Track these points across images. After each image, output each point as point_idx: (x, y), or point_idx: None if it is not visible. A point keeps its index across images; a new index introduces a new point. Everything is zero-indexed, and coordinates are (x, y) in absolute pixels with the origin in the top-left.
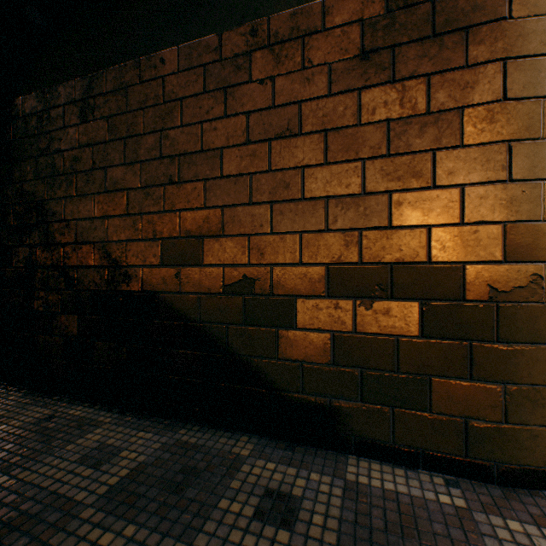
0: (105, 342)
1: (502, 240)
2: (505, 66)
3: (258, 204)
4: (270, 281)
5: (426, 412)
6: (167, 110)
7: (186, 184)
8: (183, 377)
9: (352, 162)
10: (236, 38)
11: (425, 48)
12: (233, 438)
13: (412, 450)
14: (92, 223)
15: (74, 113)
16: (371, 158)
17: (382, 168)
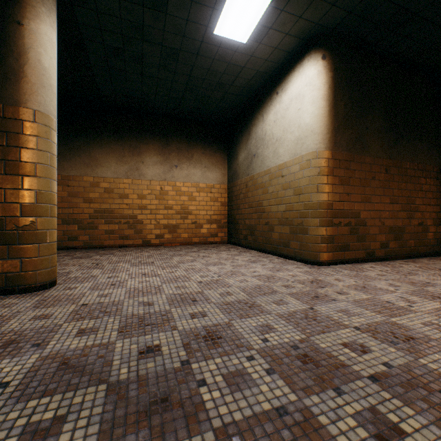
0: None
1: (20, 209)
2: (21, 150)
3: None
4: None
5: None
6: None
7: None
8: None
9: None
10: None
11: None
12: None
13: None
14: None
15: None
16: None
17: None
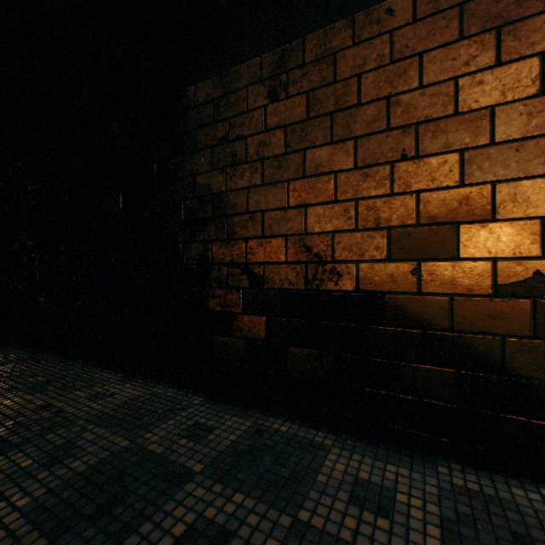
0: (302, 348)
1: None
2: None
3: None
4: None
5: None
6: (397, 70)
7: (428, 158)
8: (424, 398)
9: None
10: None
11: None
12: (528, 490)
13: None
14: (284, 213)
15: (260, 94)
16: None
17: None
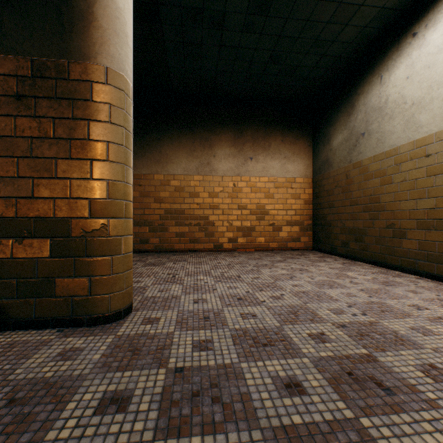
0: None
1: (88, 207)
2: (90, 123)
3: None
4: None
5: (53, 297)
6: None
7: None
8: None
9: (11, 158)
10: None
11: (52, 103)
12: None
13: (46, 319)
14: None
15: None
16: (23, 157)
17: (29, 164)
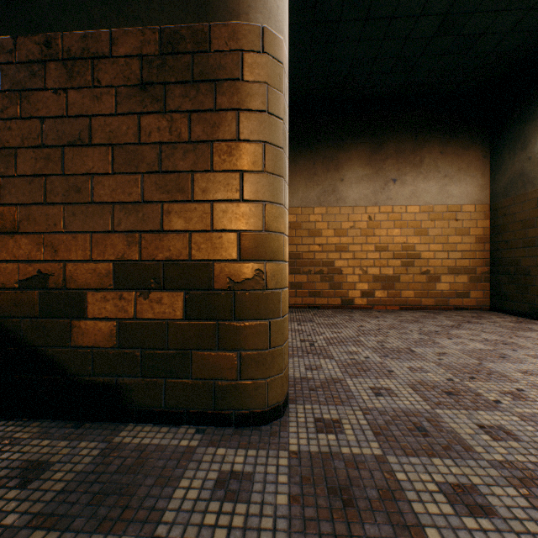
0: None
1: (237, 244)
2: (239, 115)
3: (52, 204)
4: (64, 276)
5: (188, 379)
6: None
7: None
8: None
9: (134, 175)
10: (32, 45)
11: (187, 90)
12: (23, 426)
13: (178, 411)
14: None
15: None
16: (148, 173)
17: (157, 182)
